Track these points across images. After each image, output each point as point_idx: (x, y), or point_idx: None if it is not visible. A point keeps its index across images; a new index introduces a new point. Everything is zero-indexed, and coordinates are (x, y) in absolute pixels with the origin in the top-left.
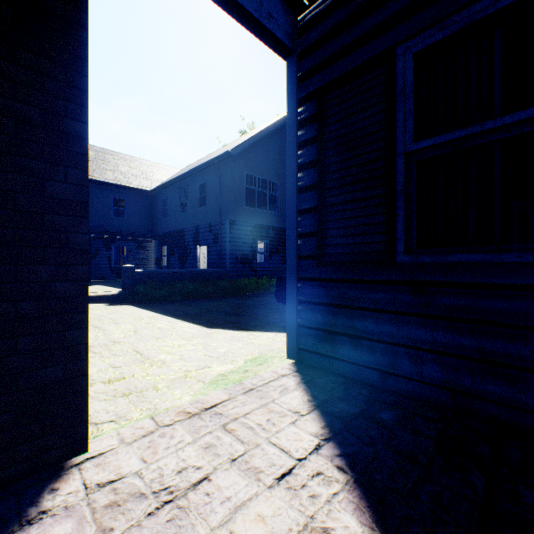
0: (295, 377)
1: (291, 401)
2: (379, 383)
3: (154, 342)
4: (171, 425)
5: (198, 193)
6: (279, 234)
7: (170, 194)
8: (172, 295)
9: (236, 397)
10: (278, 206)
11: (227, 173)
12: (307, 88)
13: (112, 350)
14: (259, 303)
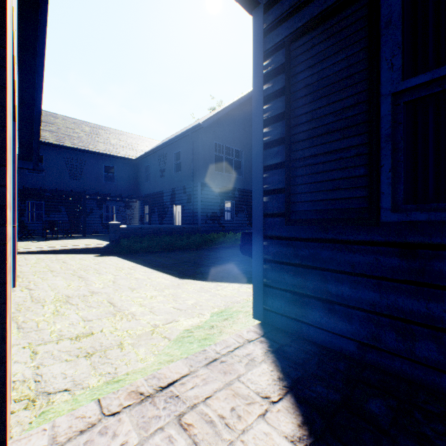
0: (262, 344)
1: (259, 379)
2: (357, 355)
3: (129, 293)
4: (117, 413)
5: (174, 161)
6: (243, 195)
7: (151, 162)
8: (151, 248)
9: (197, 371)
10: (242, 171)
11: (198, 143)
12: (274, 39)
13: (88, 301)
14: (226, 255)
